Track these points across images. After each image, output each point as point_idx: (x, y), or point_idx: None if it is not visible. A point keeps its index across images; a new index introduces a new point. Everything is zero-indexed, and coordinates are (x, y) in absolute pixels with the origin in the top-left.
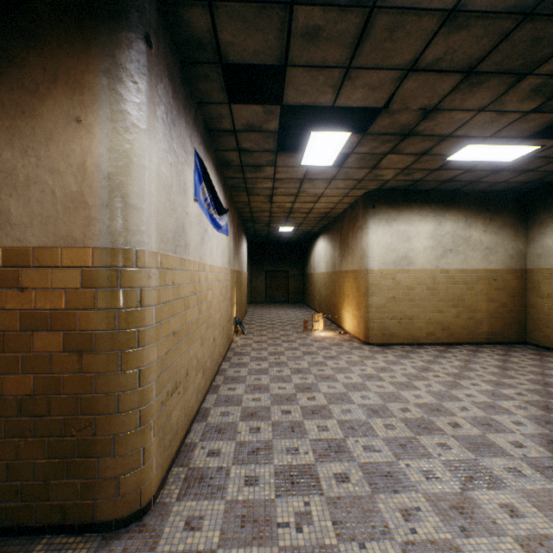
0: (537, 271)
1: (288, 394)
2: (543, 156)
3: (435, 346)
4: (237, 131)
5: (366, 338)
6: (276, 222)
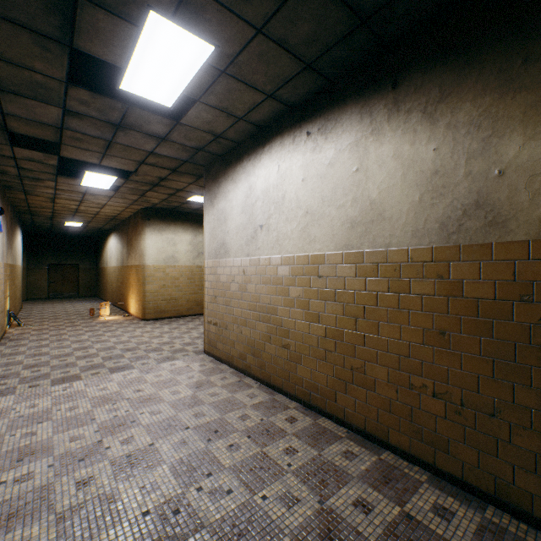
0: None
1: (67, 353)
2: None
3: (193, 316)
4: (18, 158)
5: (144, 316)
6: (61, 217)
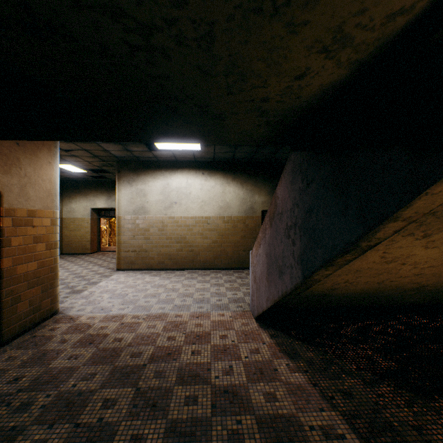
0: (68, 219)
1: None
2: (85, 174)
3: None
4: None
5: None
6: None
